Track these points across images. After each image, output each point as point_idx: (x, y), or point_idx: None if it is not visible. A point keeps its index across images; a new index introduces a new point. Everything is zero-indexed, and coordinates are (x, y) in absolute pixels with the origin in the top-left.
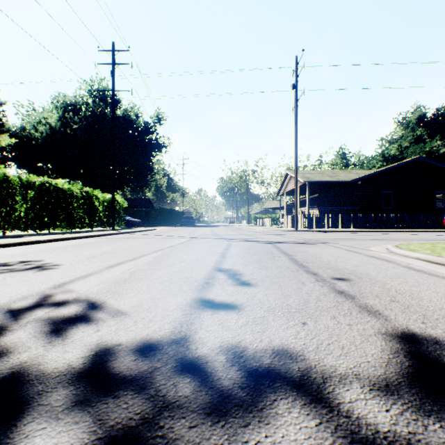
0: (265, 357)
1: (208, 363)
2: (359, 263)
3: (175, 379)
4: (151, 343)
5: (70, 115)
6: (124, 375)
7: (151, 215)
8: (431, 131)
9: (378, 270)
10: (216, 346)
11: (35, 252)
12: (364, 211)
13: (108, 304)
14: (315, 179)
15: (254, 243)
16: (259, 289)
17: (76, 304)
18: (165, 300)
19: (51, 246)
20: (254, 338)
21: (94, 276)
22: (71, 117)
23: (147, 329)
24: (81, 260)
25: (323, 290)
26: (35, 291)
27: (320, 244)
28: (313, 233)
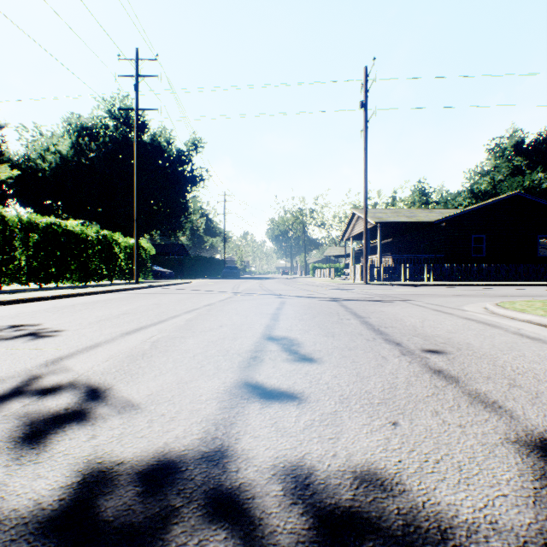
0: (343, 487)
1: (255, 500)
2: (454, 329)
3: (202, 534)
4: (169, 461)
5: (86, 141)
6: (121, 525)
7: (186, 265)
8: (531, 160)
9: (481, 339)
10: (268, 466)
11: (33, 312)
12: (450, 260)
13: (115, 391)
14: (388, 220)
15: (314, 300)
16: (325, 367)
17: (70, 391)
18: (195, 385)
19: (56, 304)
20: (324, 451)
21: (103, 347)
22: (86, 144)
23: (166, 435)
24: (90, 324)
25: (413, 369)
26: (17, 371)
27: (399, 302)
28: (387, 287)
